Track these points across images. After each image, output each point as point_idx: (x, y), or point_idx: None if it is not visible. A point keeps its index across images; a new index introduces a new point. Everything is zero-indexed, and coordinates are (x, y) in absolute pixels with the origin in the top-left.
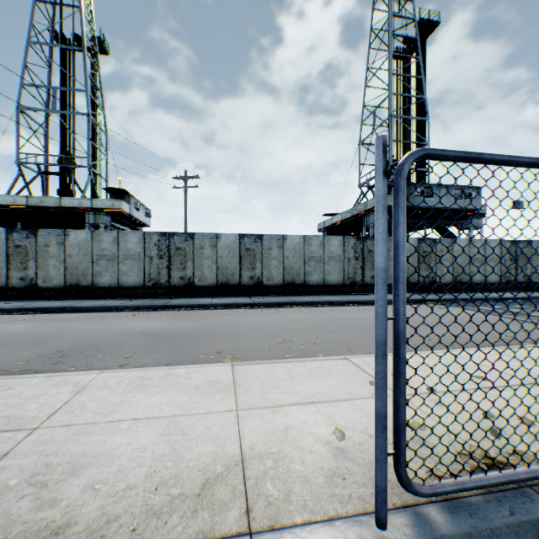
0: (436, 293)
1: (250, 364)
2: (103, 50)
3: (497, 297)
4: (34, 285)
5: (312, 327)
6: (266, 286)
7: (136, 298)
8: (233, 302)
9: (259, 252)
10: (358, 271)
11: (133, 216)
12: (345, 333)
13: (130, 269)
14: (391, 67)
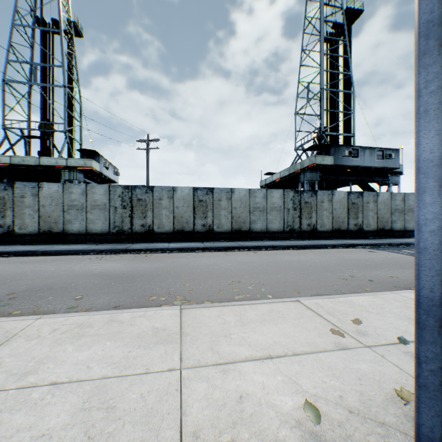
0: (363, 239)
1: (199, 307)
2: (78, 34)
3: None
4: (12, 232)
5: (258, 268)
6: (216, 233)
7: (102, 243)
8: (187, 246)
9: (211, 203)
10: (296, 220)
11: (103, 174)
12: (290, 274)
13: (97, 217)
14: (322, 48)
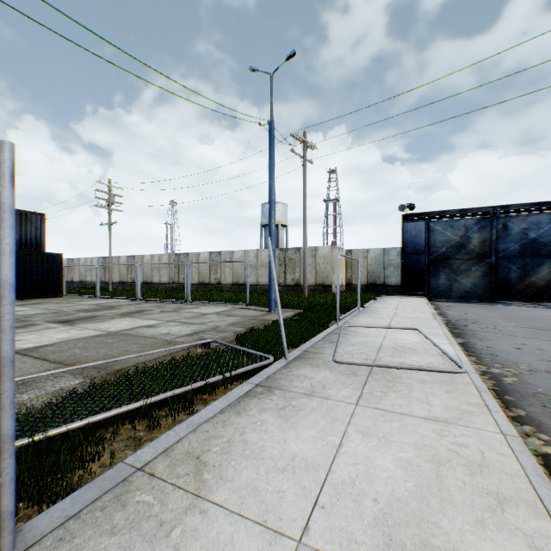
0: None
1: None
2: None
3: None
4: None
5: None
6: None
7: None
8: None
9: None
10: None
11: None
12: None
13: None
14: None
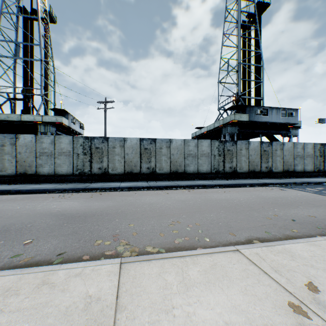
0: (273, 178)
1: (140, 260)
2: (52, 20)
3: (316, 181)
4: None
5: (193, 207)
6: (158, 174)
7: (67, 182)
8: (135, 186)
9: (154, 150)
10: (220, 164)
11: (71, 128)
12: (222, 213)
13: (63, 162)
14: (239, 32)
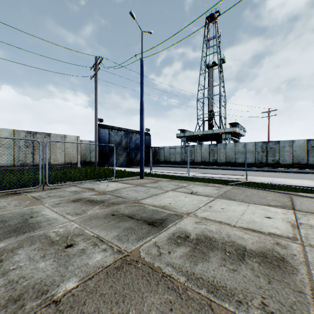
0: None
1: None
2: (223, 62)
3: None
4: (216, 162)
5: None
6: None
7: (252, 168)
8: (303, 171)
9: None
10: None
11: (239, 133)
12: None
13: (249, 156)
14: None
